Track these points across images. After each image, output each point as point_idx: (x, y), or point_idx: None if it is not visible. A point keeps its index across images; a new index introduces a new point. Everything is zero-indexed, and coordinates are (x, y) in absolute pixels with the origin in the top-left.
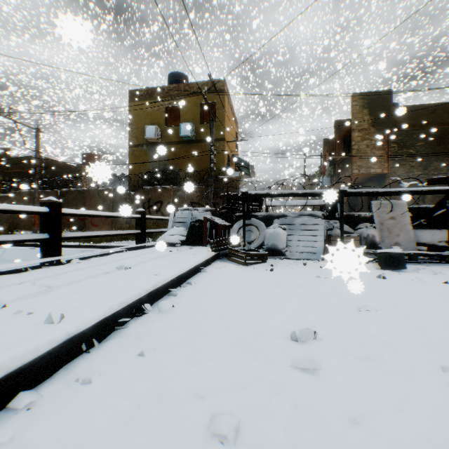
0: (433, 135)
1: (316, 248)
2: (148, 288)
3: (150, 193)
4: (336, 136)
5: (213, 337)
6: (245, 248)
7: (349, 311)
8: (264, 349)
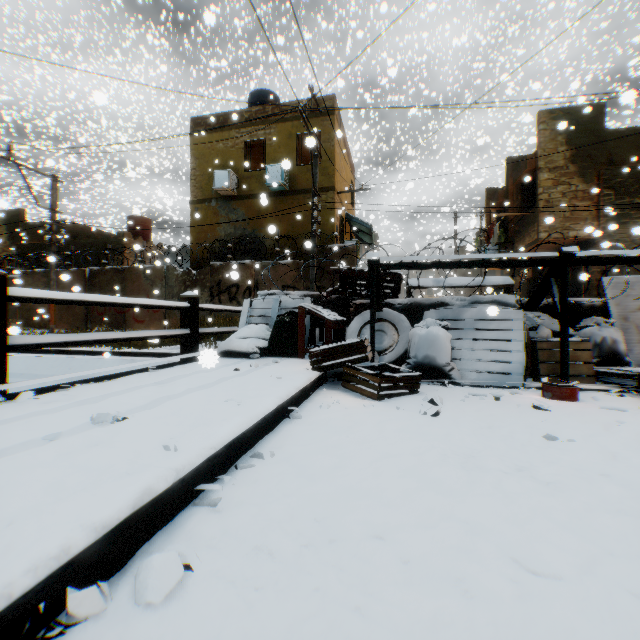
0: None
1: (510, 365)
2: (109, 516)
3: (221, 272)
4: (508, 182)
5: None
6: (376, 363)
7: None
8: None
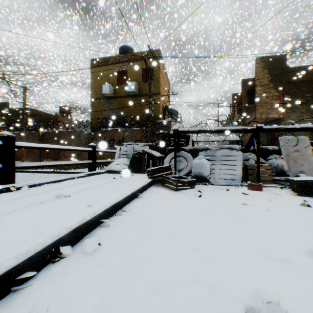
0: None
1: (235, 176)
2: (72, 225)
3: (105, 133)
4: (242, 91)
5: (137, 310)
6: (176, 175)
7: (298, 254)
8: None
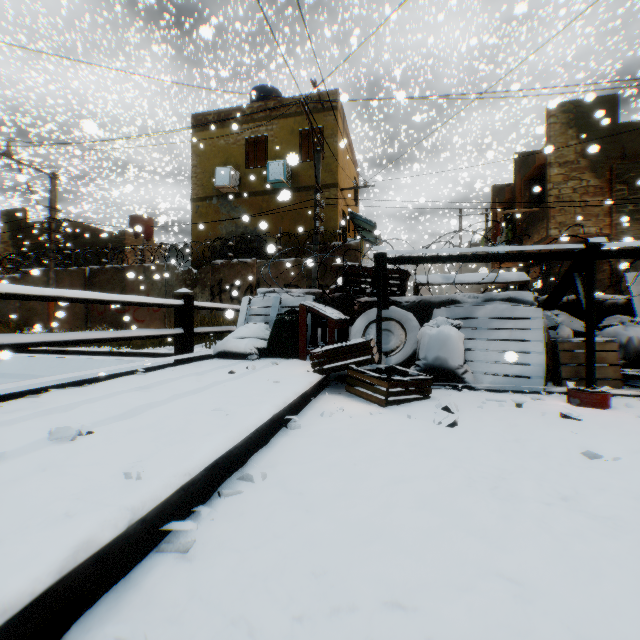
0: None
1: (529, 367)
2: (17, 591)
3: (222, 270)
4: (516, 178)
5: None
6: (383, 365)
7: None
8: None
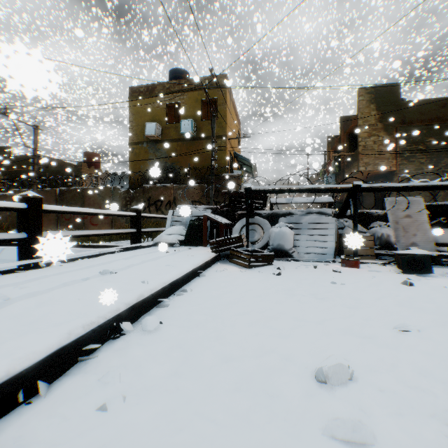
0: (444, 131)
1: (326, 249)
2: (130, 301)
3: (150, 191)
4: (341, 133)
5: (209, 374)
6: (249, 248)
7: (382, 330)
8: (280, 397)
